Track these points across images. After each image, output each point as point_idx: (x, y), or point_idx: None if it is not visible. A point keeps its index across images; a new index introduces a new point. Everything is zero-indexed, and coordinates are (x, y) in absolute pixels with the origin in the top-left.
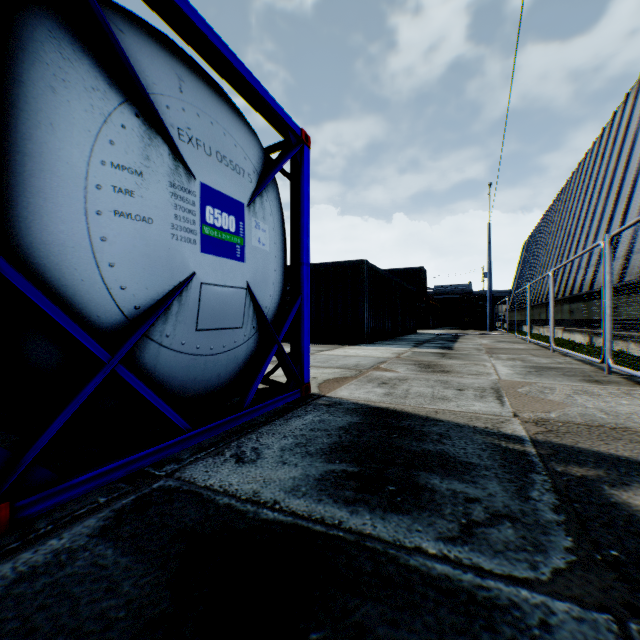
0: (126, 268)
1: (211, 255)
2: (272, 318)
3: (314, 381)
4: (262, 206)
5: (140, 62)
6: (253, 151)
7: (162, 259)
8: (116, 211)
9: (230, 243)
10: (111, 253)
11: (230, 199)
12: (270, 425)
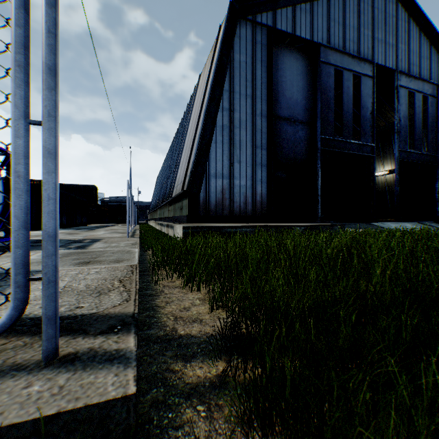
0: None
1: None
2: (0, 214)
3: None
4: None
5: None
6: None
7: None
8: None
9: None
10: None
11: None
12: (5, 242)
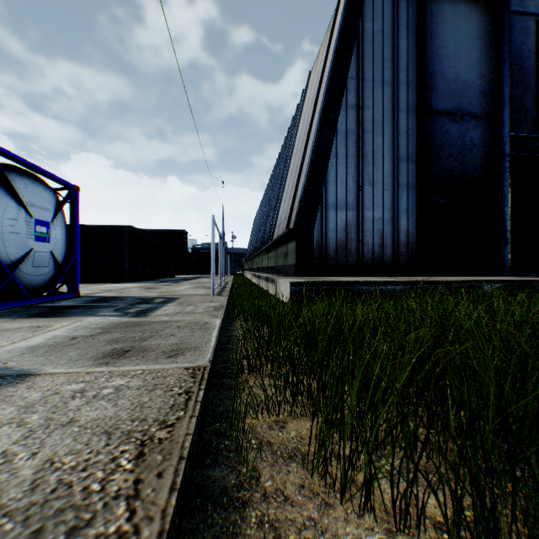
0: (14, 248)
1: (39, 242)
2: (62, 263)
3: (83, 293)
4: (58, 220)
5: (15, 183)
6: (53, 199)
7: (24, 244)
8: (11, 232)
9: (46, 237)
10: (10, 244)
11: (46, 221)
12: (63, 300)
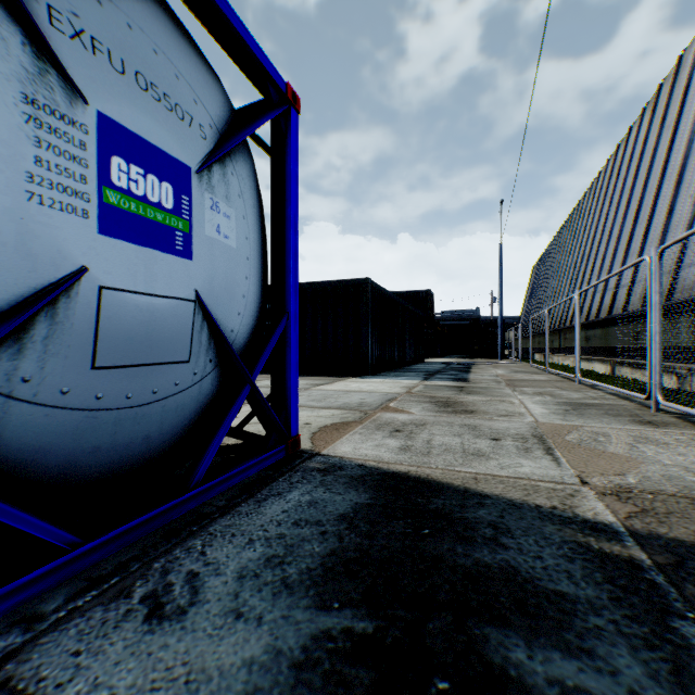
0: None
1: (123, 241)
2: (243, 347)
3: (306, 429)
4: (224, 179)
5: None
6: (211, 97)
7: (5, 236)
8: None
9: (163, 226)
10: None
11: (163, 155)
12: (231, 515)
